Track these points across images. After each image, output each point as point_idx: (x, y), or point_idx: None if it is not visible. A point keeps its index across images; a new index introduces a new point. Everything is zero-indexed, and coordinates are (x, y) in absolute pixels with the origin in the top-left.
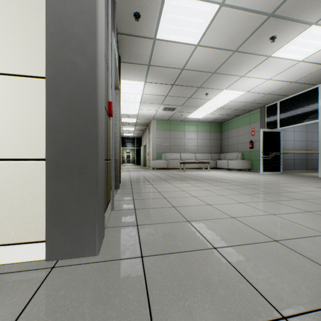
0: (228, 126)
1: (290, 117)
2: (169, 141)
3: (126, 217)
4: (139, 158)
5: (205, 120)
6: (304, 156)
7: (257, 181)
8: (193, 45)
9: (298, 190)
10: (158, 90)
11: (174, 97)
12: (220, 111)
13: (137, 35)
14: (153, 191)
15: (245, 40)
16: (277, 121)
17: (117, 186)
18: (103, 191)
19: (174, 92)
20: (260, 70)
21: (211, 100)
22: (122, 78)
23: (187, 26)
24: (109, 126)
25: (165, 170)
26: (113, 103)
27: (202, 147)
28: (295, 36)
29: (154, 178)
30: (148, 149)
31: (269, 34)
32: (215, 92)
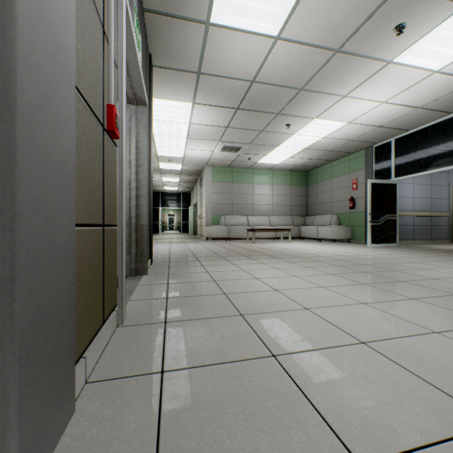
0: (318, 176)
1: (411, 161)
2: (231, 197)
3: (143, 346)
4: (187, 223)
5: (284, 167)
6: (428, 221)
7: (368, 258)
8: (270, 38)
9: (443, 276)
10: (214, 117)
11: (239, 129)
12: (306, 153)
13: (178, 15)
14: (204, 280)
15: (354, 30)
16: (391, 168)
17: (143, 271)
18: (63, 307)
19: (239, 120)
20: (372, 87)
21: (294, 135)
22: (157, 96)
23: (263, 0)
24: (110, 156)
25: (225, 241)
26: (122, 112)
27: (280, 207)
28: (435, 25)
29: (207, 255)
30: (200, 209)
31: (394, 21)
32: (302, 122)
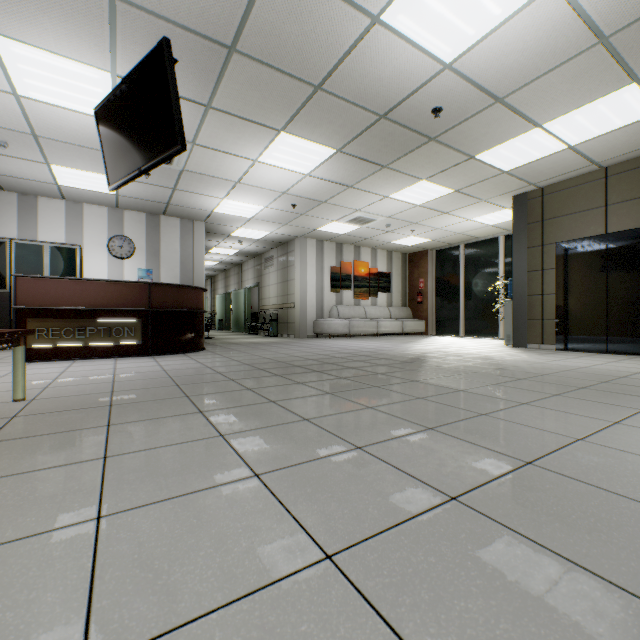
0: None
1: None
2: None
3: None
4: None
5: None
6: None
7: None
8: None
9: None
10: None
11: None
12: None
13: None
14: None
15: None
16: None
17: None
18: None
19: None
20: None
21: None
22: None
23: None
24: None
25: None
26: None
27: None
28: None
29: None
30: None
31: None
32: None
